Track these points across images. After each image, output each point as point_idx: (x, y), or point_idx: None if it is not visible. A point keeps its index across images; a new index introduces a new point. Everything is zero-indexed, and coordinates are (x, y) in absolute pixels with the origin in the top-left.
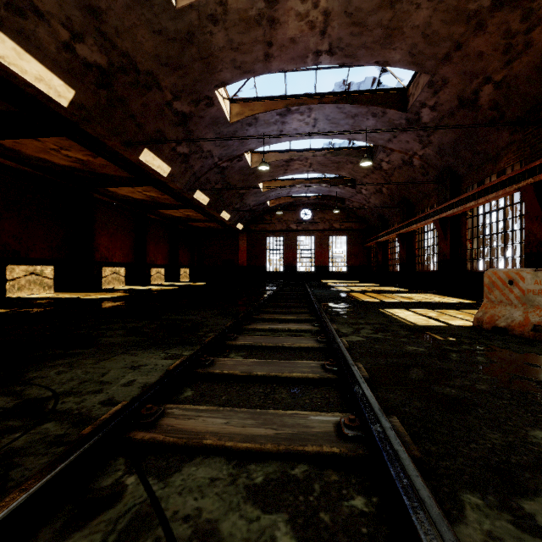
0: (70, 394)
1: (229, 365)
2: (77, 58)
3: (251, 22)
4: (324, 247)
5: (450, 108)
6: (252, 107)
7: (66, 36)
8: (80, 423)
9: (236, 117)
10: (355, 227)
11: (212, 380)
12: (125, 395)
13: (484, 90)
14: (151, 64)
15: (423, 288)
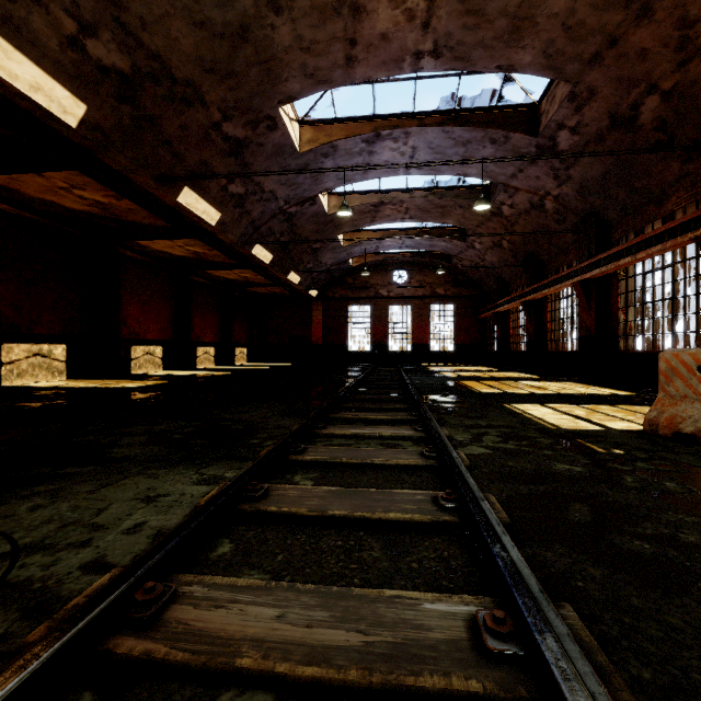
0: (39, 548)
1: (291, 497)
2: (88, 60)
3: (327, 11)
4: (424, 320)
5: (599, 130)
6: (329, 131)
7: (72, 28)
8: (38, 611)
9: (308, 145)
10: (465, 293)
11: (264, 523)
12: (125, 550)
13: (647, 103)
14: (191, 70)
15: (558, 374)
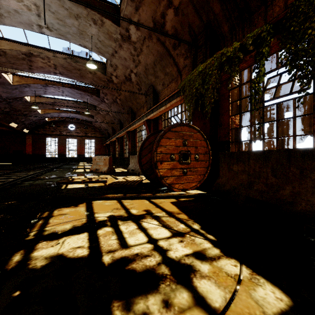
0: None
1: None
2: None
3: (19, 58)
4: (82, 145)
5: (112, 101)
6: (26, 80)
7: None
8: None
9: (16, 82)
10: (99, 136)
11: None
12: None
13: (117, 100)
14: None
15: (117, 164)
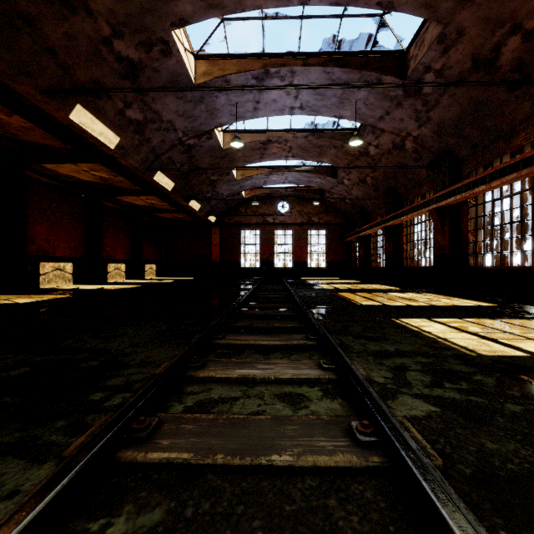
0: None
1: None
2: None
3: None
4: (303, 242)
5: (460, 73)
6: (223, 66)
7: None
8: None
9: (203, 77)
10: (334, 221)
11: None
12: None
13: (509, 44)
14: None
15: (413, 285)
